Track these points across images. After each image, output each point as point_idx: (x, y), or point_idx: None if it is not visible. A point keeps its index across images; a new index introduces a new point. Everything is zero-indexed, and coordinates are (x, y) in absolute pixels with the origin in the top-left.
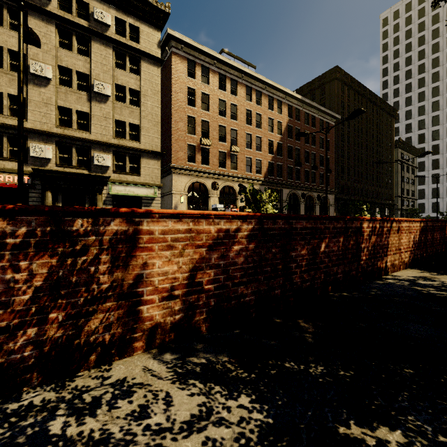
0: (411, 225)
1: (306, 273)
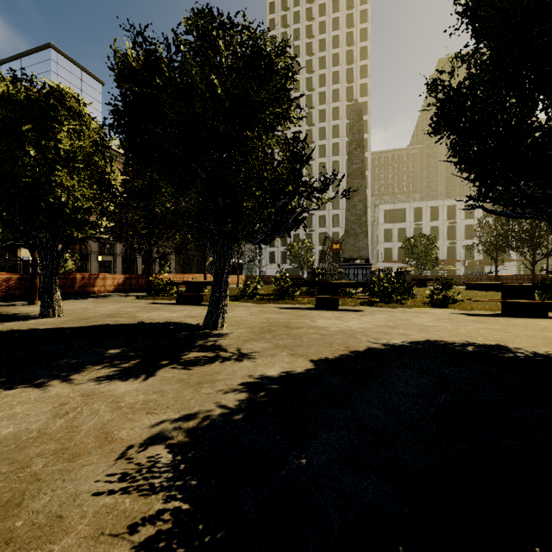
0: (116, 277)
1: None
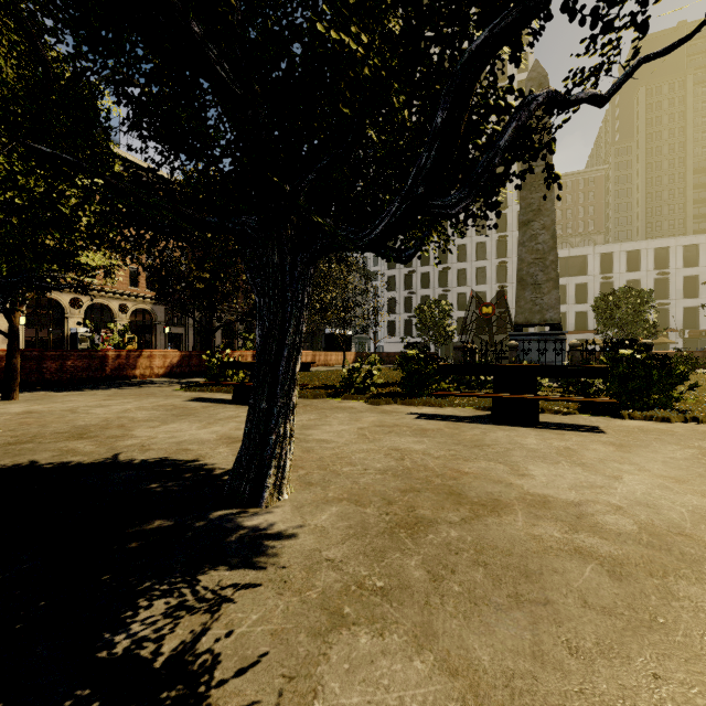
0: (168, 354)
1: (56, 374)
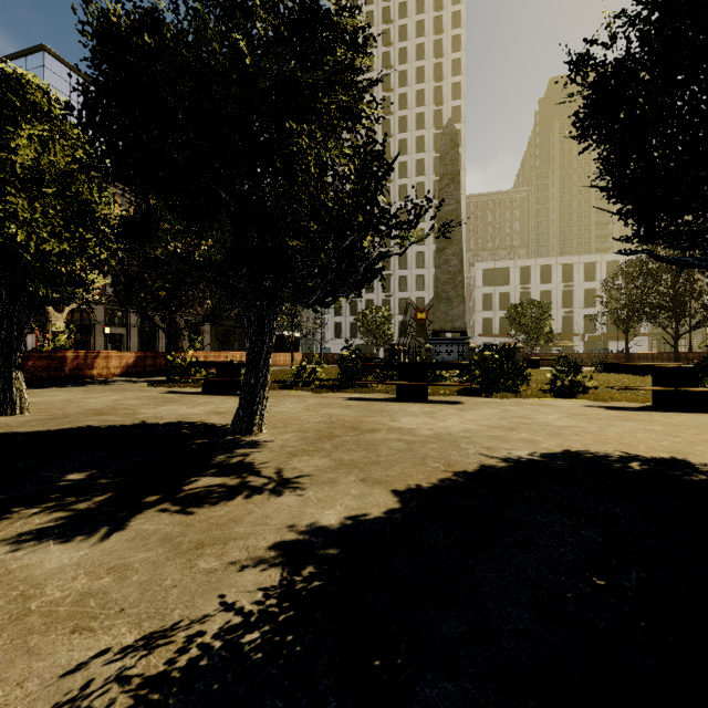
0: (124, 355)
1: None
